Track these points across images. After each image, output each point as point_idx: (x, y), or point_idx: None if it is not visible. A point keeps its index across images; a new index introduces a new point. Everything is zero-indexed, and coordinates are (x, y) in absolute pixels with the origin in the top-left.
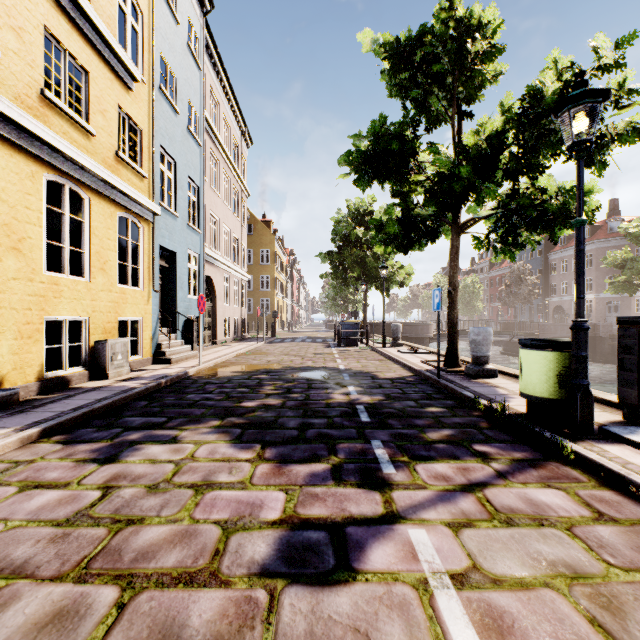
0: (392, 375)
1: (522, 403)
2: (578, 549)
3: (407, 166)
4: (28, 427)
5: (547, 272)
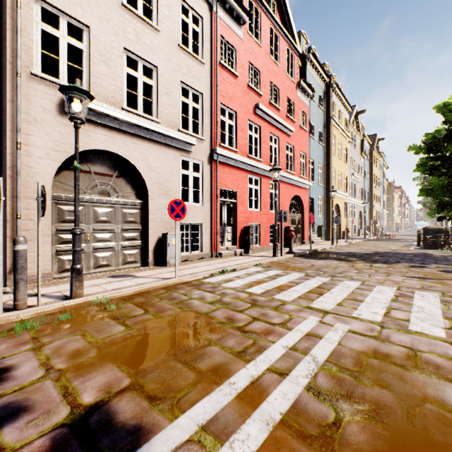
0: None
1: None
2: None
3: None
4: None
5: None
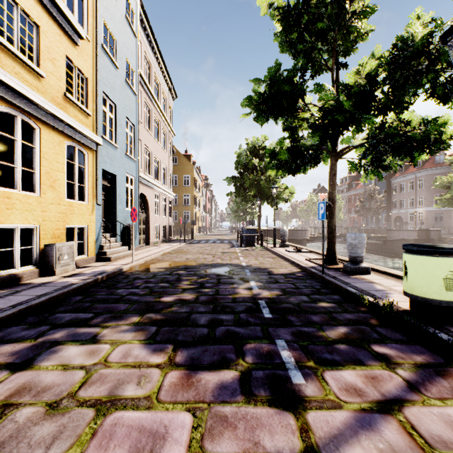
0: (284, 271)
1: (401, 299)
2: None
3: (296, 105)
4: None
5: (390, 192)
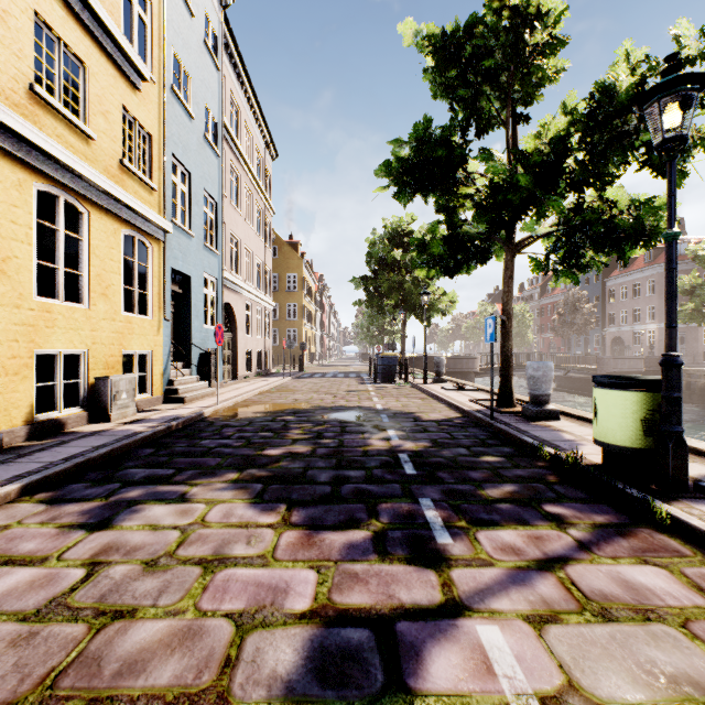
0: (437, 416)
1: (594, 451)
2: (703, 657)
3: (455, 177)
4: (7, 482)
5: (604, 299)
